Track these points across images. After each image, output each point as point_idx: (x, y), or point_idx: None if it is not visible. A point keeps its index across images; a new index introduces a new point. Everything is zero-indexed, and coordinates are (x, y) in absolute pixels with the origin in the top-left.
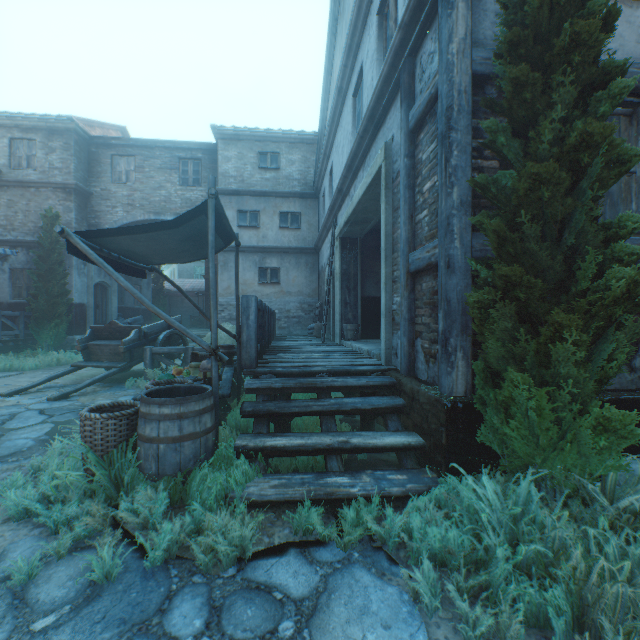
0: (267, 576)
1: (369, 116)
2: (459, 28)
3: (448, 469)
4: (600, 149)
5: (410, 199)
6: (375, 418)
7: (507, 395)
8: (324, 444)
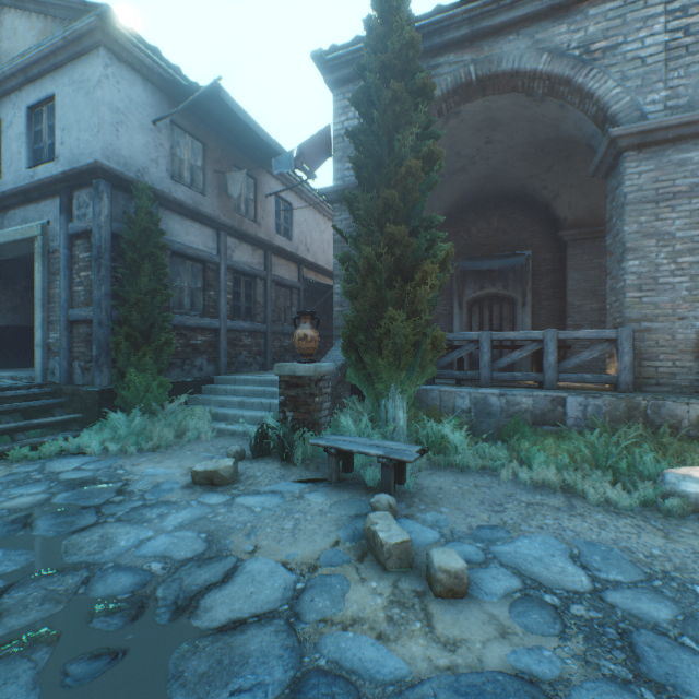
0: (9, 472)
1: (23, 191)
2: (106, 210)
3: (101, 421)
4: (160, 293)
5: (70, 276)
6: (40, 416)
7: (129, 380)
8: (14, 426)
